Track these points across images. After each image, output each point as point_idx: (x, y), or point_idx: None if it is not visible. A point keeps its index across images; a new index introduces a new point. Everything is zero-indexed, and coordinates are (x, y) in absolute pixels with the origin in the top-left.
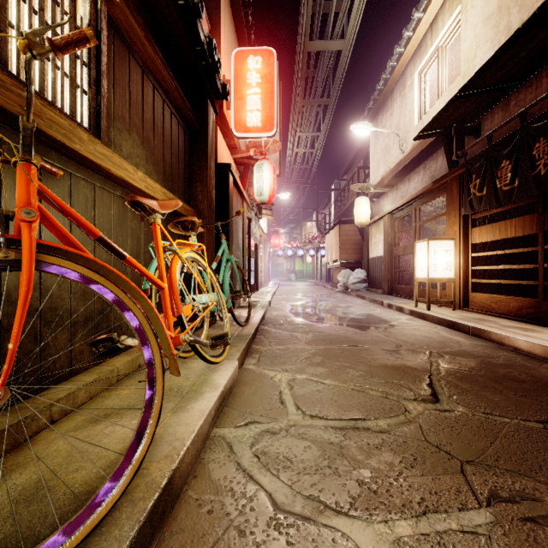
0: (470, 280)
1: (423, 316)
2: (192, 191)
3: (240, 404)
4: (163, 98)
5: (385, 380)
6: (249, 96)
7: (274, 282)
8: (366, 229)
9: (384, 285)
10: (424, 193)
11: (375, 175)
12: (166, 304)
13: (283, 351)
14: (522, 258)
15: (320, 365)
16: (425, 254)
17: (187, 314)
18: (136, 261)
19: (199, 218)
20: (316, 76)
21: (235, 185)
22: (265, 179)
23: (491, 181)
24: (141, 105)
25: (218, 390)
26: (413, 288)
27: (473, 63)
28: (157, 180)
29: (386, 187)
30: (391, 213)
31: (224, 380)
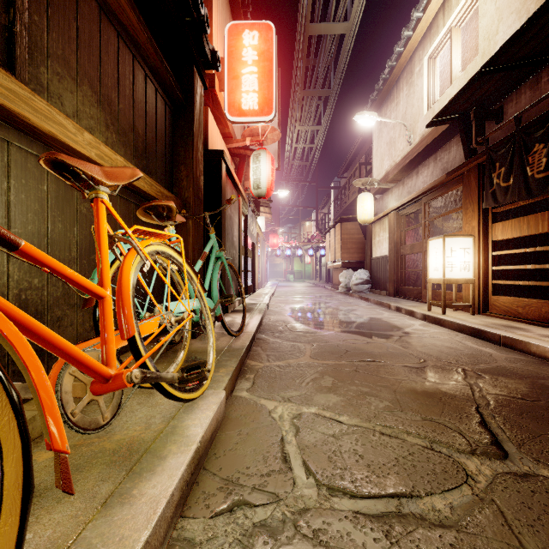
0: (491, 281)
1: (439, 321)
2: (175, 176)
3: (224, 464)
4: (134, 53)
5: (421, 416)
6: (245, 75)
7: (272, 283)
8: (369, 228)
9: (389, 286)
10: (435, 186)
11: (379, 171)
12: (105, 322)
13: (284, 369)
14: (547, 256)
15: (332, 390)
16: (441, 253)
17: (152, 331)
18: (44, 253)
19: (182, 208)
20: (317, 65)
21: (230, 176)
22: (263, 170)
23: (520, 168)
24: (98, 52)
25: (190, 449)
26: (422, 290)
27: (495, 40)
28: (124, 155)
29: (391, 182)
30: (397, 210)
31: (201, 429)
